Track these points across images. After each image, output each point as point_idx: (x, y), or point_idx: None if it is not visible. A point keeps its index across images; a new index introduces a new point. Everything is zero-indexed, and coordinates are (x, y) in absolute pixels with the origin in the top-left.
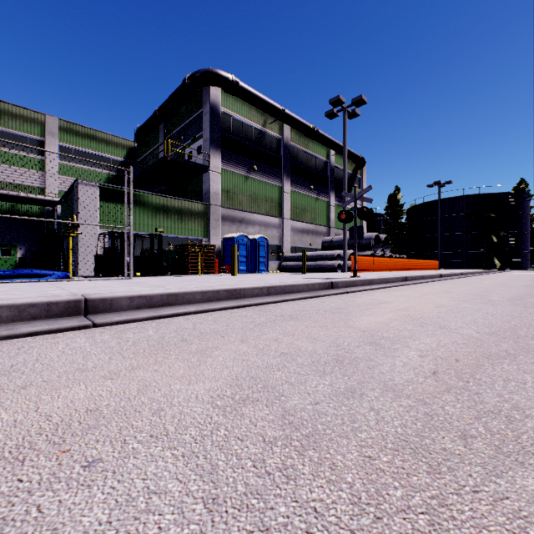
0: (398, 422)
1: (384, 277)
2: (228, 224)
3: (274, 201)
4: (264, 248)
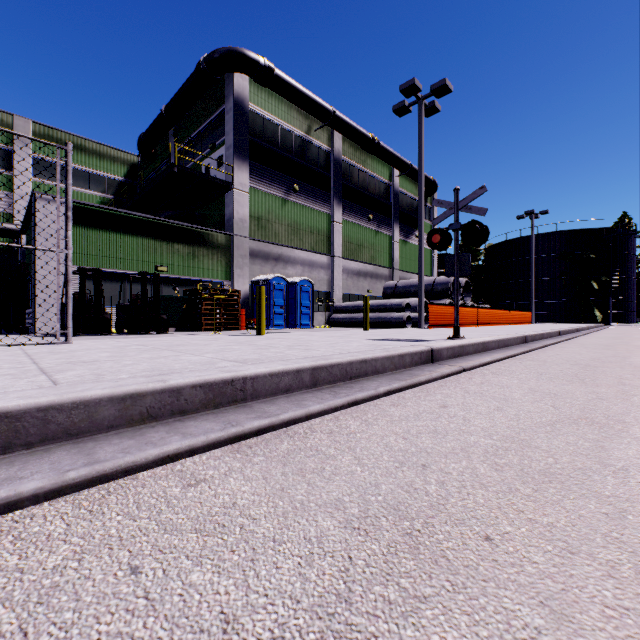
0: None
1: (501, 337)
2: (259, 263)
3: (322, 233)
4: (308, 295)
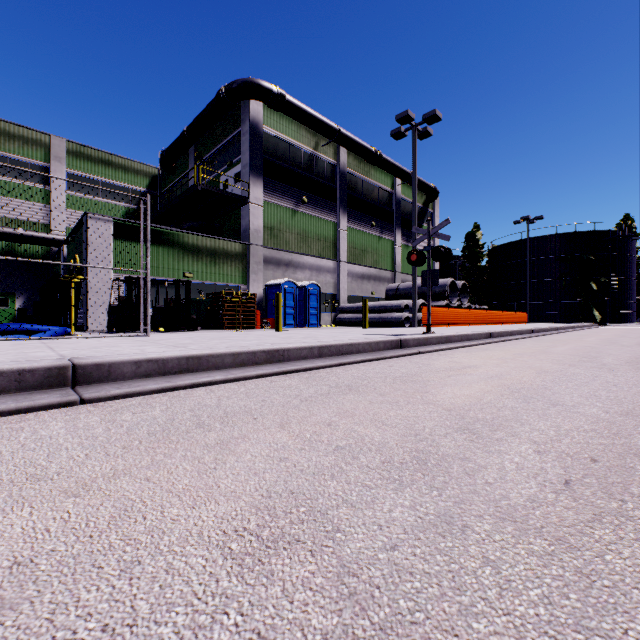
0: (536, 592)
1: (464, 333)
2: (272, 268)
3: (328, 240)
4: (315, 297)
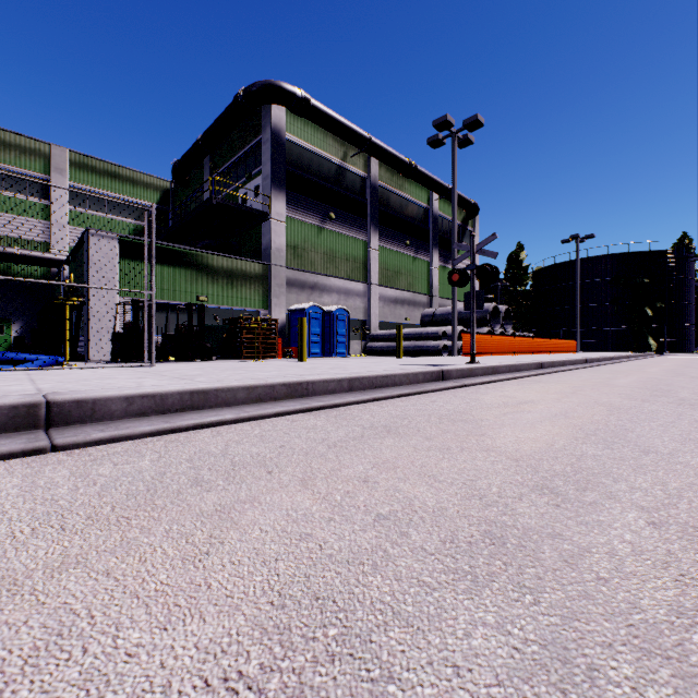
0: None
1: (513, 363)
2: (295, 292)
3: (358, 261)
4: (343, 323)
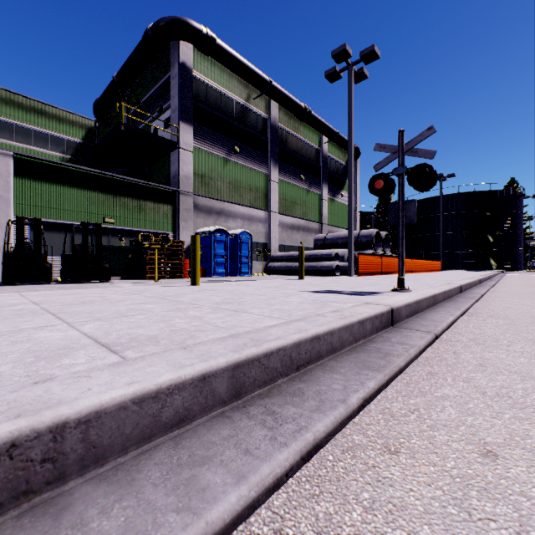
0: None
1: (445, 289)
2: (203, 216)
3: (260, 191)
4: (247, 245)
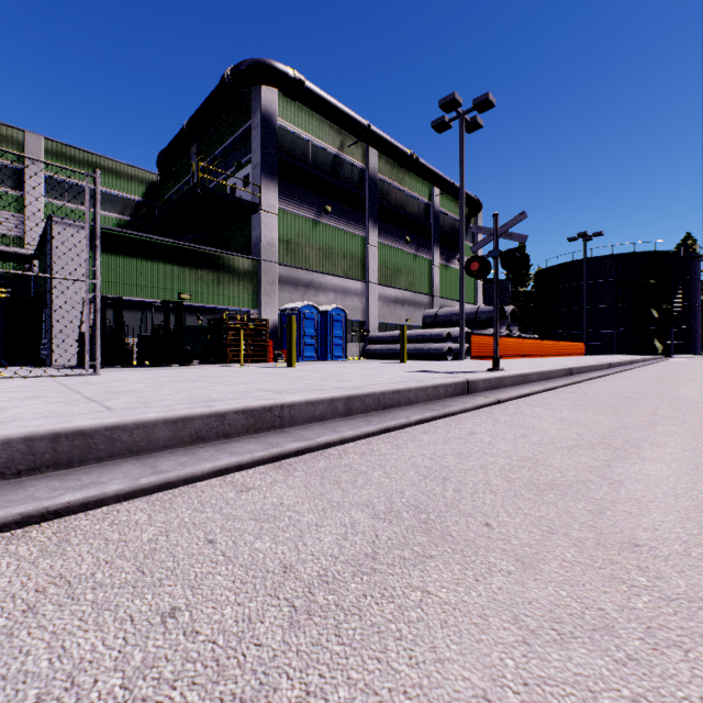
0: None
1: (542, 369)
2: (288, 290)
3: (356, 258)
4: (340, 324)
